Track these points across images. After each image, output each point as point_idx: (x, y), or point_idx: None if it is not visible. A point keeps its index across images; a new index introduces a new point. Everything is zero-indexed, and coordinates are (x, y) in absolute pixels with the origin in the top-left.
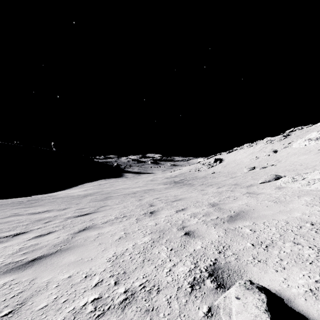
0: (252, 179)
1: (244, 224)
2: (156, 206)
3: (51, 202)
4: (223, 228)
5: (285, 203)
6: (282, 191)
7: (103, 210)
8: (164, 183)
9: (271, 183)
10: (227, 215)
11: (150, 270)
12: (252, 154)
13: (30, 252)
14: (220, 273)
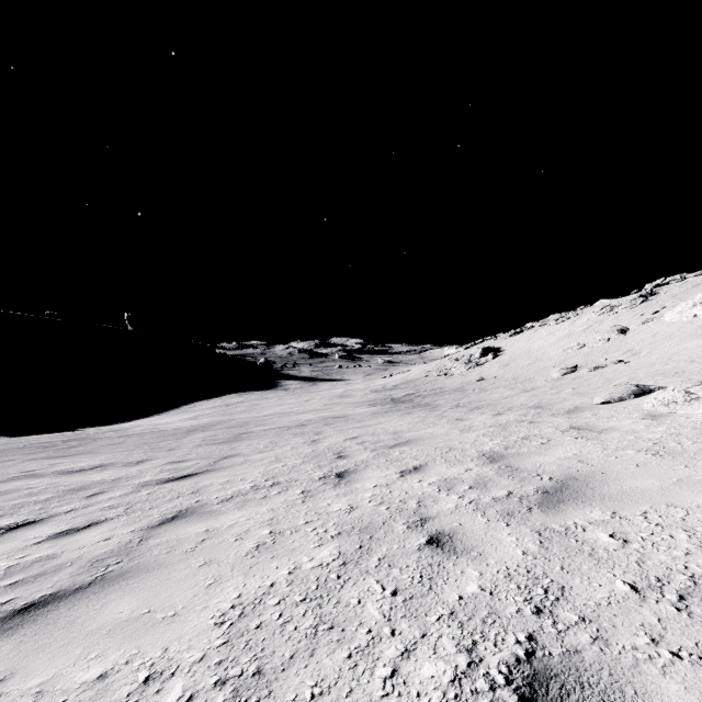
0: (577, 395)
1: (588, 517)
2: (352, 458)
3: (114, 446)
4: (531, 528)
5: (685, 457)
6: (665, 424)
7: (226, 467)
8: (370, 403)
9: (626, 404)
10: (535, 487)
11: (335, 666)
12: (568, 338)
13: (29, 582)
14: (557, 696)
